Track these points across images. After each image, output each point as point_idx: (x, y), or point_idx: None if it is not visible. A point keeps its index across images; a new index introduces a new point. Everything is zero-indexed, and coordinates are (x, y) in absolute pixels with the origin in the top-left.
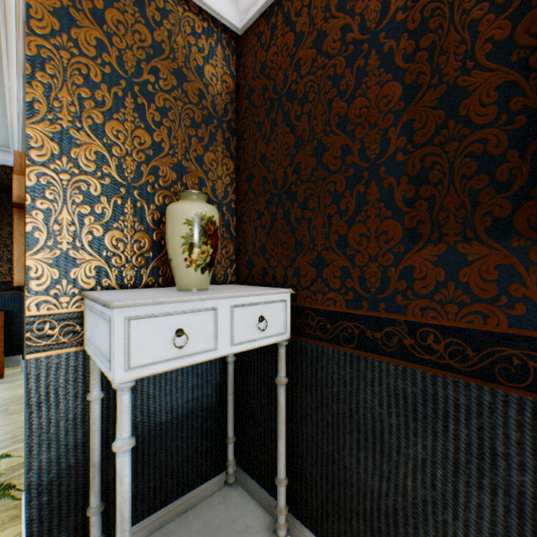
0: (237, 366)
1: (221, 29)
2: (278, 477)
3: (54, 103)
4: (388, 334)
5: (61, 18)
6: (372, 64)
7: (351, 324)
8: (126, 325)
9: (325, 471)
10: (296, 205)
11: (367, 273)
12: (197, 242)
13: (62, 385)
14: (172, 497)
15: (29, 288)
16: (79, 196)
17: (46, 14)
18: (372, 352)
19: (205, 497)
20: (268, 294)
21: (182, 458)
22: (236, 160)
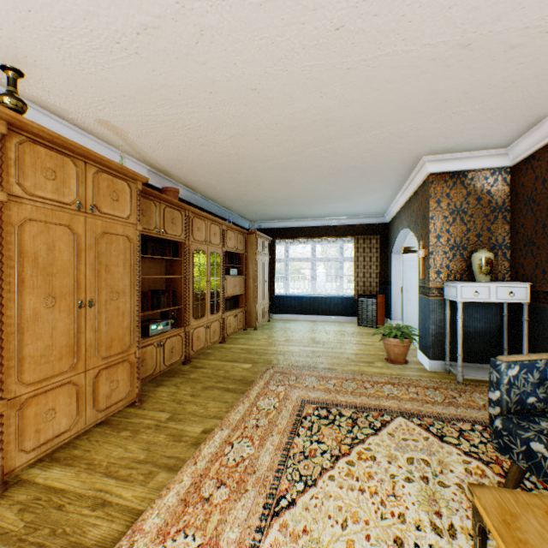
0: (509, 320)
1: (500, 168)
2: None
3: (434, 227)
4: None
5: (436, 202)
6: None
7: None
8: (460, 288)
9: None
10: (534, 248)
11: None
12: (482, 266)
13: (437, 308)
14: (474, 361)
15: (429, 279)
16: (441, 253)
17: (433, 204)
18: None
19: None
20: (514, 284)
21: (478, 349)
22: (509, 224)
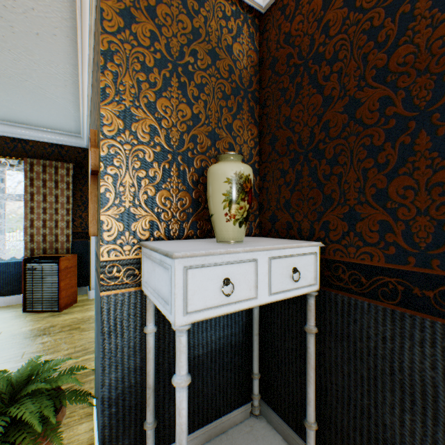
0: (259, 309)
1: (247, 11)
2: (308, 421)
3: (119, 87)
4: (444, 293)
5: (124, 17)
6: (420, 6)
7: (392, 279)
8: (184, 273)
9: (358, 423)
10: (324, 162)
11: (413, 227)
12: (236, 198)
13: (125, 318)
14: (207, 420)
15: (102, 238)
16: (137, 163)
17: (114, 15)
18: (420, 311)
19: (234, 423)
20: (301, 247)
21: (215, 387)
22: (258, 126)
